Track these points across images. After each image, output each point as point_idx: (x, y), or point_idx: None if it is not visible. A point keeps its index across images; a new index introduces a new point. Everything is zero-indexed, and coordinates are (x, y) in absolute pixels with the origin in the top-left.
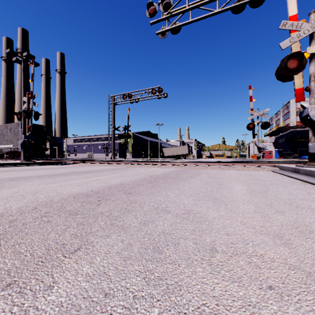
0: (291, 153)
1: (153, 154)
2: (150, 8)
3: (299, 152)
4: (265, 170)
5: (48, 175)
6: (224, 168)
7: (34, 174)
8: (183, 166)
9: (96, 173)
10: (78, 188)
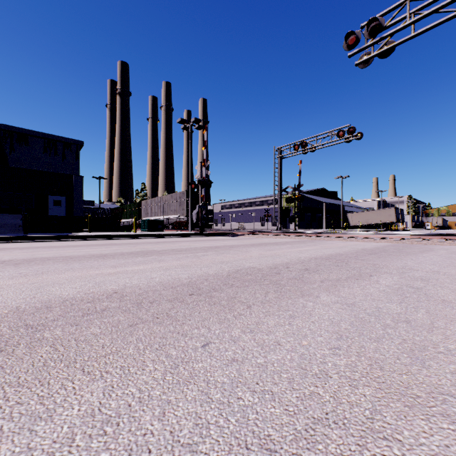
0: None
1: (330, 223)
2: (349, 39)
3: None
4: None
5: (249, 245)
6: None
7: (233, 244)
8: (399, 240)
9: (289, 244)
10: (304, 254)
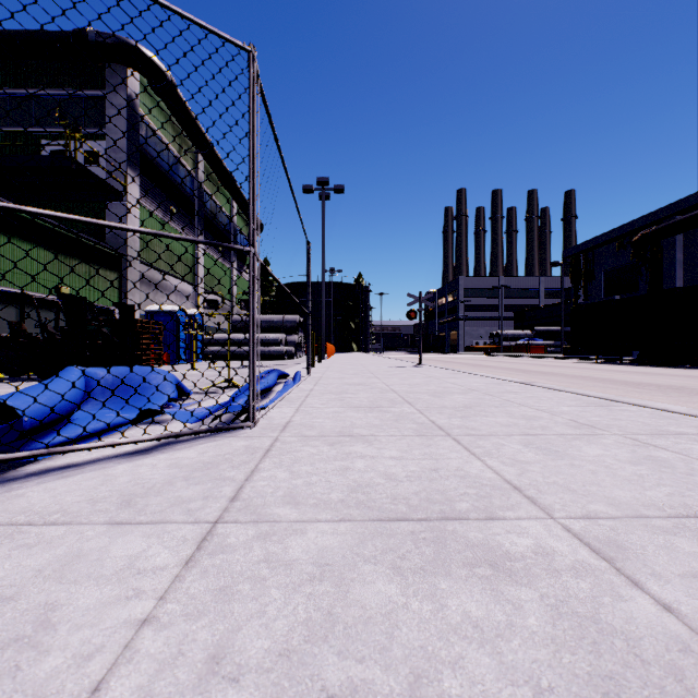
0: None
1: None
2: None
3: None
4: None
5: None
6: None
7: None
8: None
9: None
10: None
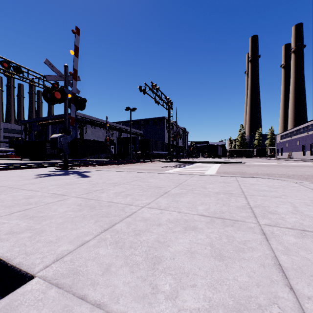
0: None
1: None
2: None
3: None
4: None
5: None
6: None
7: None
8: None
9: None
10: None
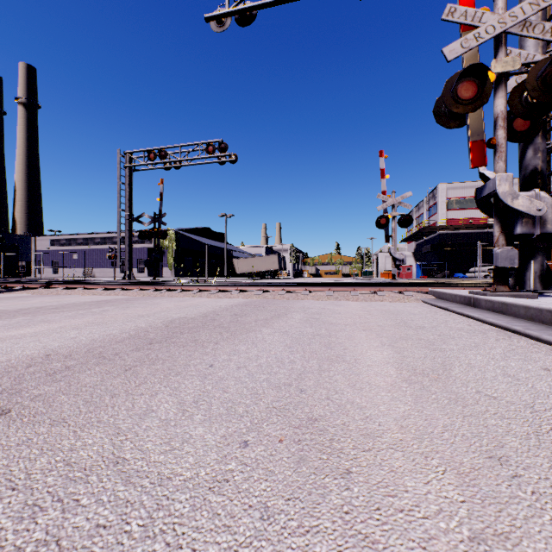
0: (439, 269)
1: (215, 271)
2: None
3: (450, 268)
4: (411, 299)
5: None
6: (339, 297)
7: None
8: (261, 293)
9: (38, 314)
10: None
